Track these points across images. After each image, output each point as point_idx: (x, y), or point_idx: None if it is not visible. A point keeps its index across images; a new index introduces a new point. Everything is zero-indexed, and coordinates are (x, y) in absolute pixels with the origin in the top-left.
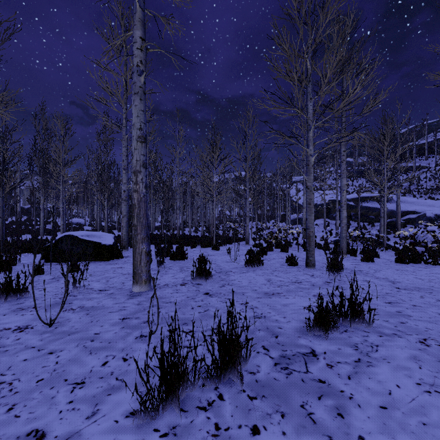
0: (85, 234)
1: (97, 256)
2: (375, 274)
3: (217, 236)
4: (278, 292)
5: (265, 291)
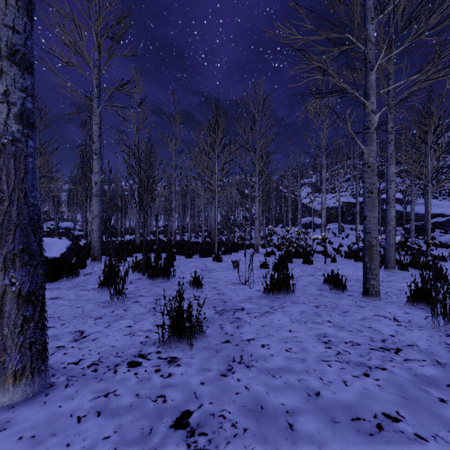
0: None
1: None
2: None
3: (220, 242)
4: (387, 410)
5: (346, 405)
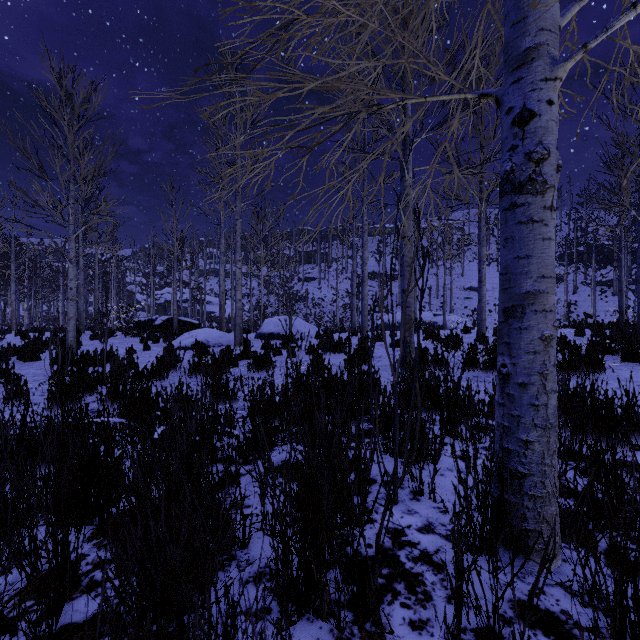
0: None
1: None
2: None
3: None
4: None
5: None
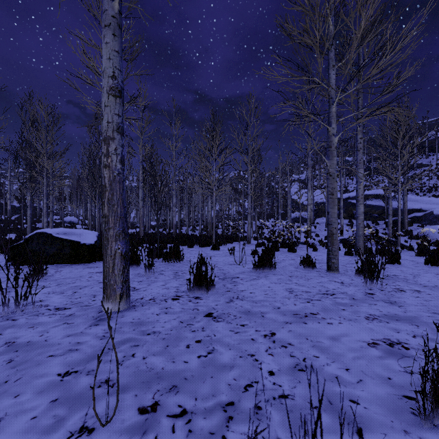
0: (62, 231)
1: (76, 258)
2: (417, 281)
3: (216, 235)
4: (312, 312)
5: (292, 311)
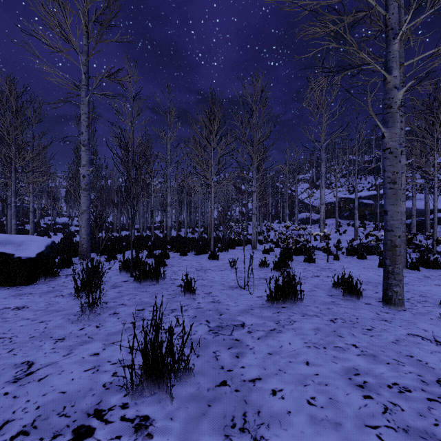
0: None
1: (6, 278)
2: None
3: (217, 238)
4: None
5: None
